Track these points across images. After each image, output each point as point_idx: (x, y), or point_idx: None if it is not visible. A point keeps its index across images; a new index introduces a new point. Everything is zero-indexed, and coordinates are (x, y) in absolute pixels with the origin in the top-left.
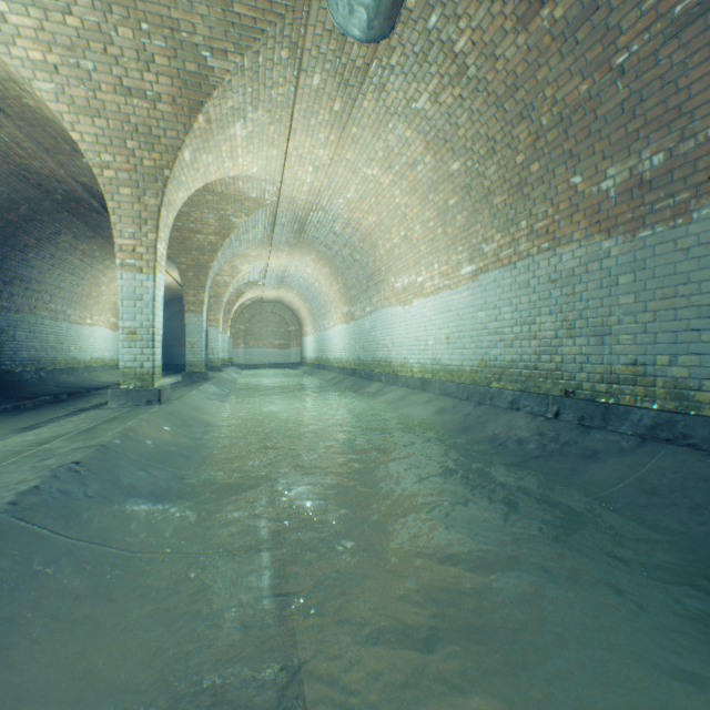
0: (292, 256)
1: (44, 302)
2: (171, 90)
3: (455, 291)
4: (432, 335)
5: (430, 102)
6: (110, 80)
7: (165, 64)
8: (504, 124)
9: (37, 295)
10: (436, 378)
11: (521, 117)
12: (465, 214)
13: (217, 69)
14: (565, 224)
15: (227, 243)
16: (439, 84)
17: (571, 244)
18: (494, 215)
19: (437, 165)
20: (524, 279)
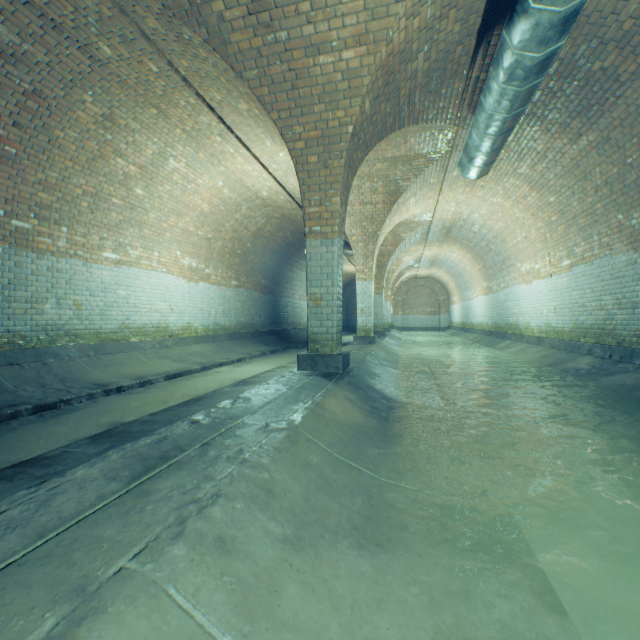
0: (440, 248)
1: (296, 291)
2: (383, 199)
3: (558, 276)
4: (544, 306)
5: (528, 170)
6: (358, 201)
7: (381, 190)
8: (575, 181)
9: (294, 287)
10: (547, 337)
11: (585, 179)
12: (562, 227)
13: (404, 185)
14: (615, 241)
15: (397, 249)
16: (531, 163)
17: (619, 254)
18: (579, 230)
19: (540, 198)
20: (596, 272)
